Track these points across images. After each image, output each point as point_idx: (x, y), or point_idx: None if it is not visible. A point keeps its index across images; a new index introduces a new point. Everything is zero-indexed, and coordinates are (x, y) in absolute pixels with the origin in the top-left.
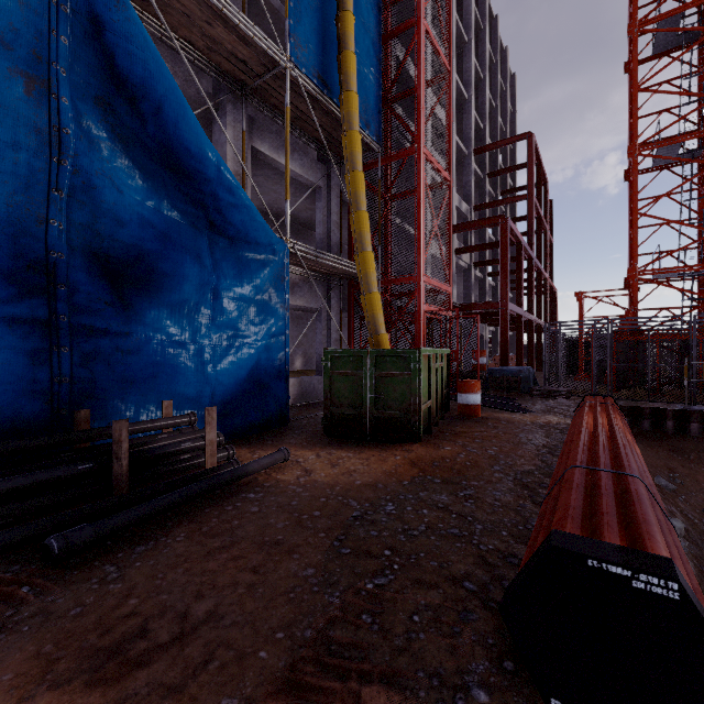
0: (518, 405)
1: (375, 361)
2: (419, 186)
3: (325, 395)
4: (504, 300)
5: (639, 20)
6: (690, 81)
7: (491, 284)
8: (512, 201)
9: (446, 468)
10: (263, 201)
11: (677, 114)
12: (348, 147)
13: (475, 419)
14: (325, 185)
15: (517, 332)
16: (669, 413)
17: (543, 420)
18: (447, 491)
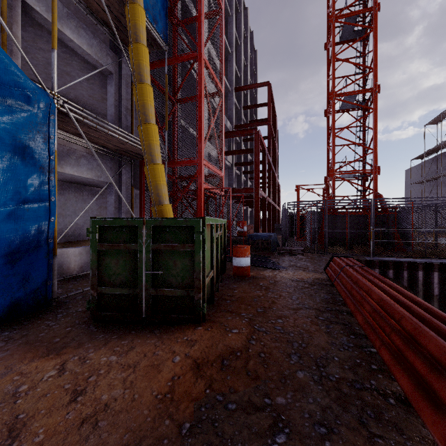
0: (274, 262)
1: (153, 231)
2: (200, 85)
3: (91, 273)
4: (257, 187)
5: (335, 14)
6: (360, 60)
7: (244, 179)
8: (258, 125)
9: (238, 368)
10: (10, 33)
11: (352, 80)
12: (131, 19)
13: (248, 279)
14: (116, 72)
15: (263, 209)
16: (363, 262)
17: (298, 276)
18: (251, 441)
